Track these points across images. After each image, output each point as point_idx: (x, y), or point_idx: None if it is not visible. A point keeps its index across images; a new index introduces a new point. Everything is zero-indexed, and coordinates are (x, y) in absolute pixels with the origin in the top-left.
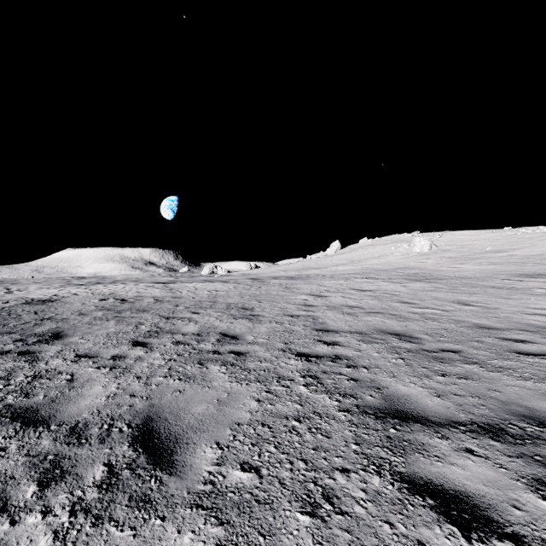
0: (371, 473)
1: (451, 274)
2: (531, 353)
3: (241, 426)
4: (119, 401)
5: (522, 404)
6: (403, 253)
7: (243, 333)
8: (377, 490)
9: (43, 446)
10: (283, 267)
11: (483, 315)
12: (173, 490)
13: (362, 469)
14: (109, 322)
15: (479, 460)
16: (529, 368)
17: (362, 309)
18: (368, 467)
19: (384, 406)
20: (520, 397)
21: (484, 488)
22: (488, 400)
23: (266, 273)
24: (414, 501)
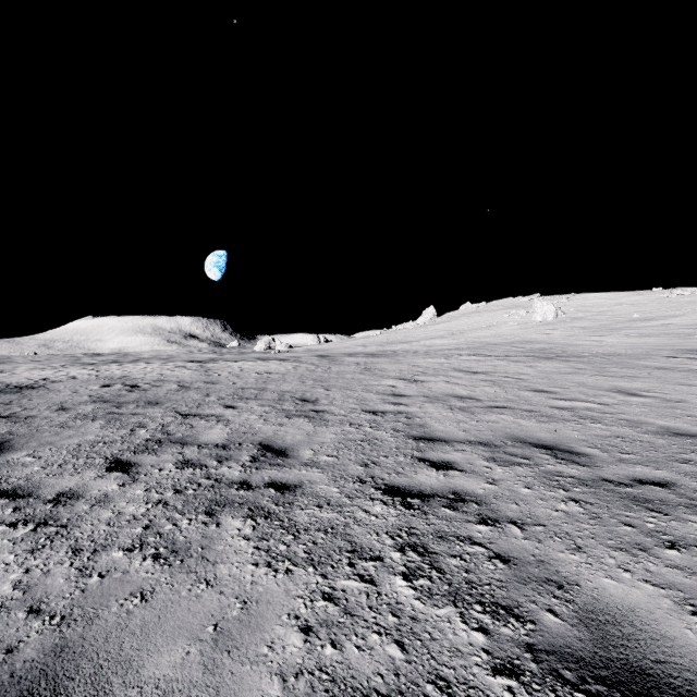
0: None
1: (592, 349)
2: None
3: None
4: None
5: None
6: (519, 322)
7: (297, 445)
8: None
9: None
10: (361, 341)
11: (667, 411)
12: None
13: None
14: (94, 422)
15: None
16: None
17: (478, 401)
18: None
19: (593, 651)
20: None
21: None
22: None
23: (339, 348)
24: None
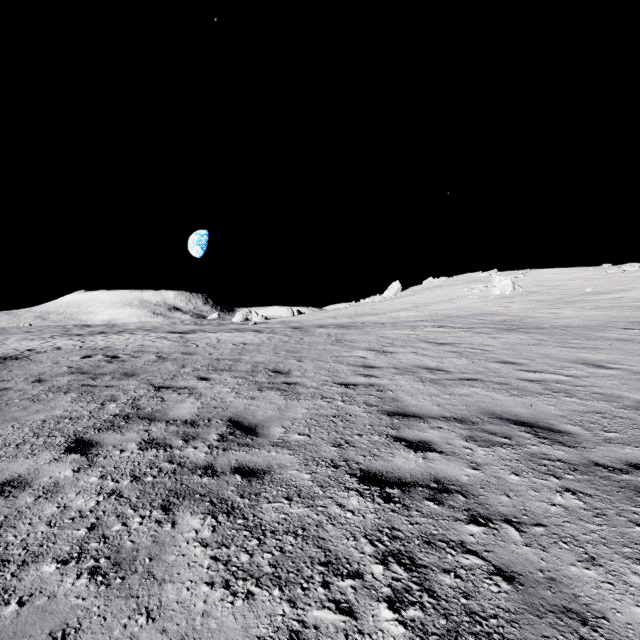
0: None
1: (550, 321)
2: None
3: None
4: None
5: None
6: (479, 296)
7: (267, 421)
8: None
9: None
10: (332, 313)
11: (638, 384)
12: None
13: None
14: (66, 395)
15: None
16: None
17: (448, 373)
18: None
19: None
20: None
21: None
22: None
23: (311, 320)
24: None
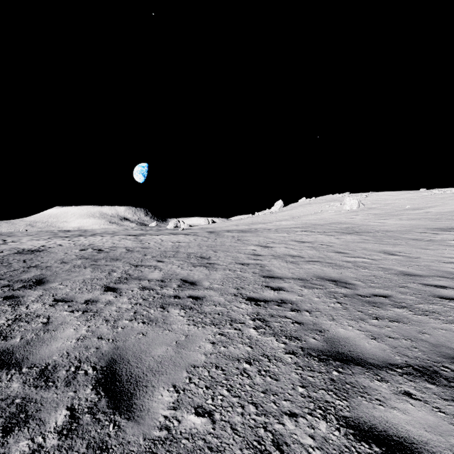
0: (318, 417)
1: (377, 228)
2: (452, 298)
3: (196, 369)
4: (87, 343)
5: (451, 347)
6: (335, 211)
7: (201, 280)
8: (324, 436)
9: (13, 389)
10: (235, 222)
11: (406, 263)
12: (130, 437)
13: (309, 414)
14: (86, 269)
15: (418, 403)
16: (452, 312)
17: (302, 258)
18: (314, 411)
19: (326, 348)
20: (448, 340)
21: (426, 434)
22: (419, 343)
23: (221, 227)
24: (360, 448)
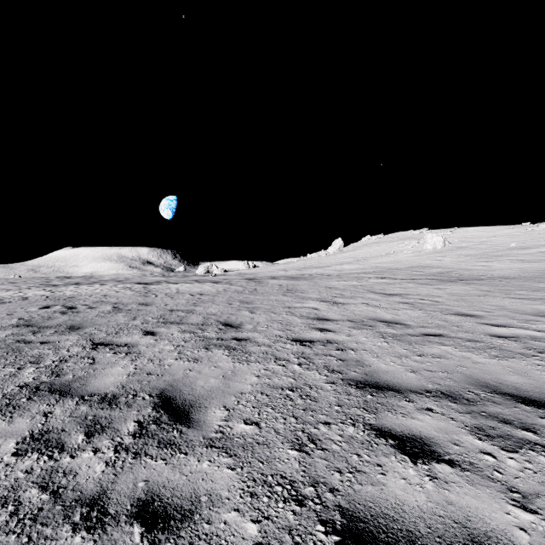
0: None
1: (486, 273)
2: None
3: None
4: None
5: None
6: (413, 251)
7: (207, 398)
8: None
9: None
10: (283, 266)
11: None
12: None
13: None
14: None
15: None
16: None
17: (407, 327)
18: None
19: None
20: None
21: None
22: None
23: (264, 272)
24: None
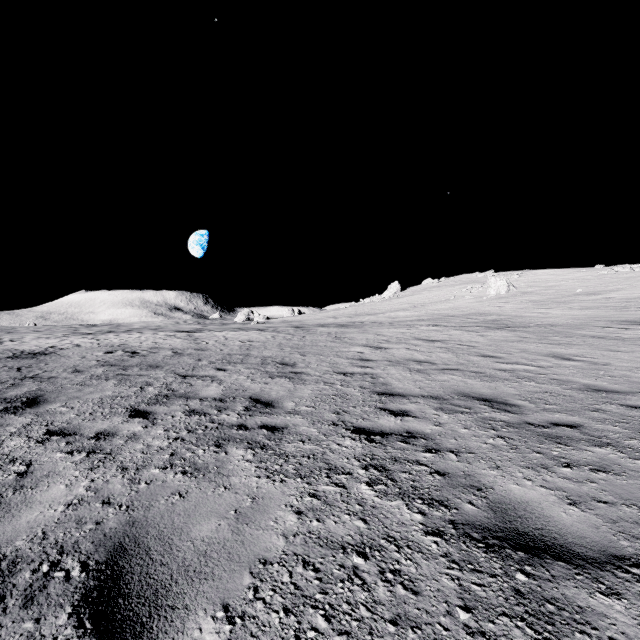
0: None
1: (537, 320)
2: None
3: (268, 568)
4: (82, 513)
5: None
6: (475, 296)
7: (281, 398)
8: None
9: None
10: (332, 313)
11: (592, 372)
12: None
13: None
14: (108, 381)
15: None
16: None
17: (433, 364)
18: None
19: (495, 524)
20: None
21: None
22: None
23: (312, 320)
24: None
